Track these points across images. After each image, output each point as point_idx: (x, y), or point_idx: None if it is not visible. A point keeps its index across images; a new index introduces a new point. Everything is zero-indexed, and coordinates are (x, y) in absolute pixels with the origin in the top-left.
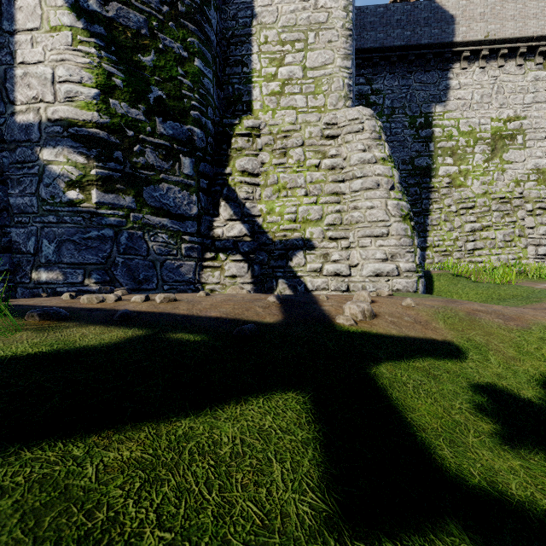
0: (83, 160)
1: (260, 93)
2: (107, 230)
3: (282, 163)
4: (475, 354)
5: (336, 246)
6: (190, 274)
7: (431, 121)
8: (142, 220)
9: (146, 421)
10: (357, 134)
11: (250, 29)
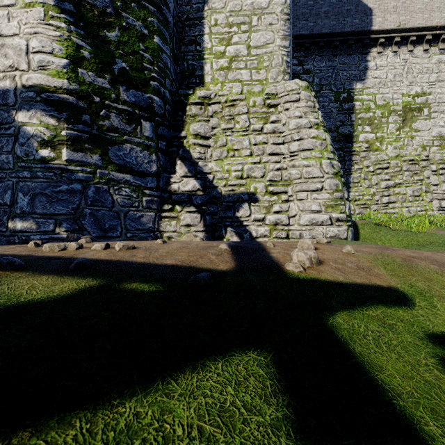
0: (54, 122)
1: (211, 68)
2: (76, 185)
3: (230, 128)
4: (421, 300)
5: (277, 199)
6: (150, 223)
7: (352, 96)
8: (108, 176)
9: (79, 409)
10: (294, 103)
11: (202, 13)
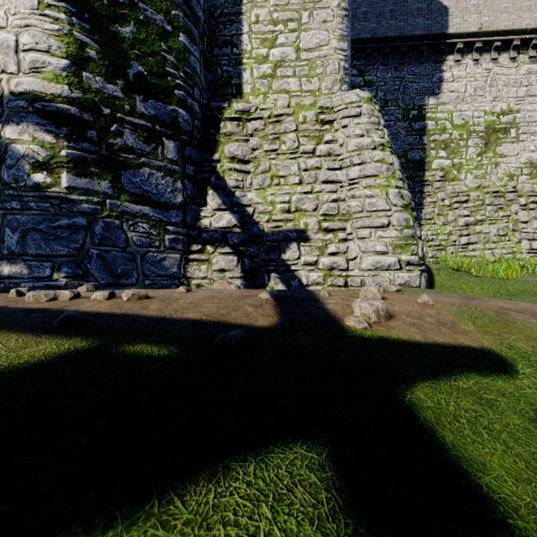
0: (51, 139)
1: (251, 75)
2: (79, 218)
3: (275, 149)
4: (525, 366)
5: (333, 237)
6: (175, 268)
7: (424, 114)
8: (120, 208)
9: None
10: (354, 118)
11: (240, 7)
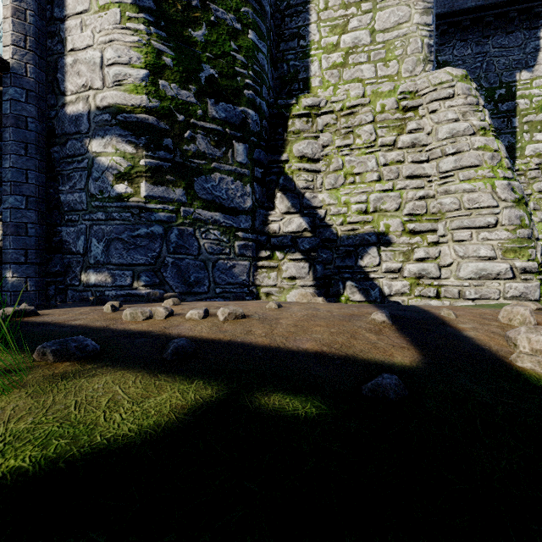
0: (131, 150)
1: (319, 67)
2: (156, 227)
3: (348, 144)
4: None
5: (420, 240)
6: (244, 275)
7: (514, 92)
8: (193, 215)
9: None
10: (445, 101)
11: None
